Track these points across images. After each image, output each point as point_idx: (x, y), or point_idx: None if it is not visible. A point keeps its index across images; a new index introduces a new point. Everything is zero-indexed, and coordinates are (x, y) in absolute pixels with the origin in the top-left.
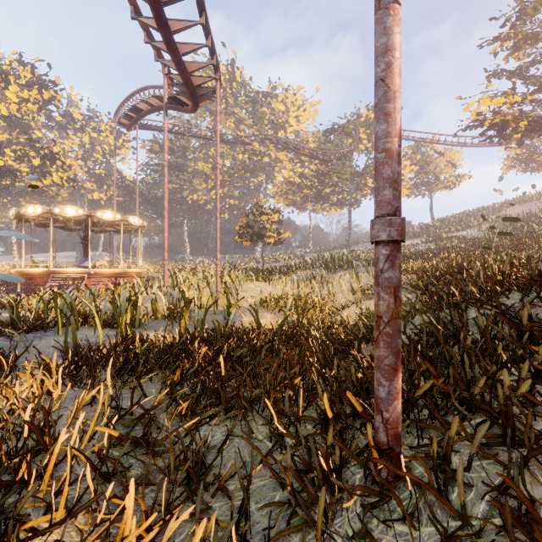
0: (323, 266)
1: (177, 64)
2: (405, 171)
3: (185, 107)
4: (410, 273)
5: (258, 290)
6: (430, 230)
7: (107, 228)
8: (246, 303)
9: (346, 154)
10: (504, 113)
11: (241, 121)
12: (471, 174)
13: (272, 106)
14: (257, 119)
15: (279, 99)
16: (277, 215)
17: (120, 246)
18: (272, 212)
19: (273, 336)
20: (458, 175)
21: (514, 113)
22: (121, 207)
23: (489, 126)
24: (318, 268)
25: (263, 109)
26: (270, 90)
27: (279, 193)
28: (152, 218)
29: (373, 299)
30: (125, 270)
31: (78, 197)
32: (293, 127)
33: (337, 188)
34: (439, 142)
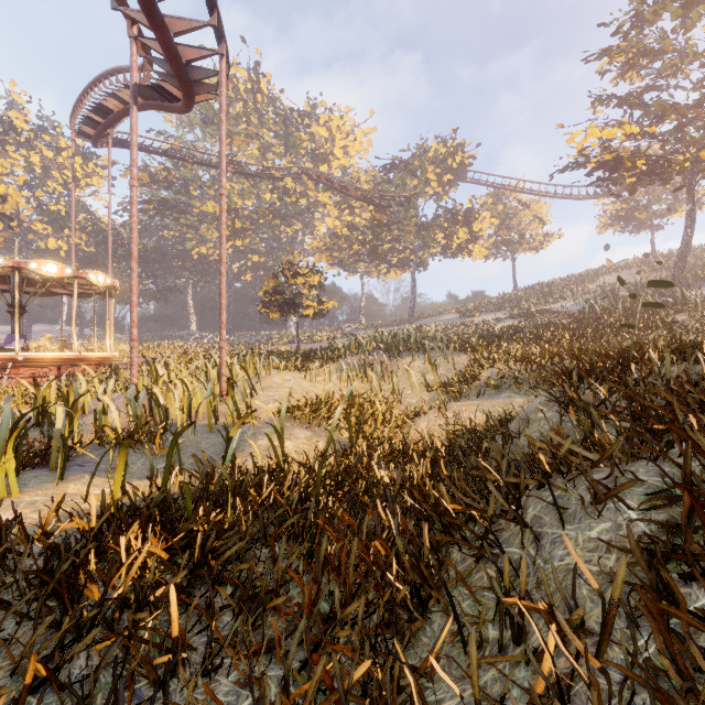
0: (383, 348)
1: (148, 14)
2: (483, 225)
3: (174, 103)
4: (511, 360)
5: (288, 386)
6: (514, 302)
7: (54, 289)
8: (266, 411)
9: (410, 199)
10: (617, 149)
11: (269, 148)
12: (561, 233)
13: (311, 130)
14: (290, 147)
15: (321, 121)
16: (318, 277)
17: (72, 318)
18: (310, 272)
19: (308, 485)
20: (546, 234)
21: (626, 151)
22: (91, 261)
23: (600, 164)
24: (374, 350)
25: (299, 134)
26: (309, 107)
27: (321, 249)
28: (138, 277)
29: (465, 403)
30: (81, 354)
31: (23, 245)
32: (340, 161)
33: (397, 245)
34: (524, 191)
